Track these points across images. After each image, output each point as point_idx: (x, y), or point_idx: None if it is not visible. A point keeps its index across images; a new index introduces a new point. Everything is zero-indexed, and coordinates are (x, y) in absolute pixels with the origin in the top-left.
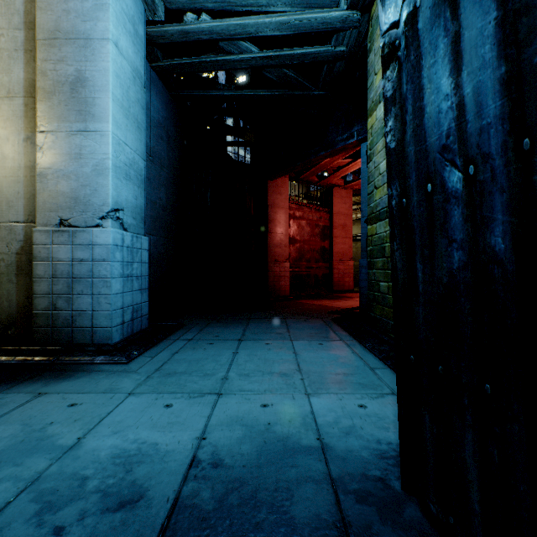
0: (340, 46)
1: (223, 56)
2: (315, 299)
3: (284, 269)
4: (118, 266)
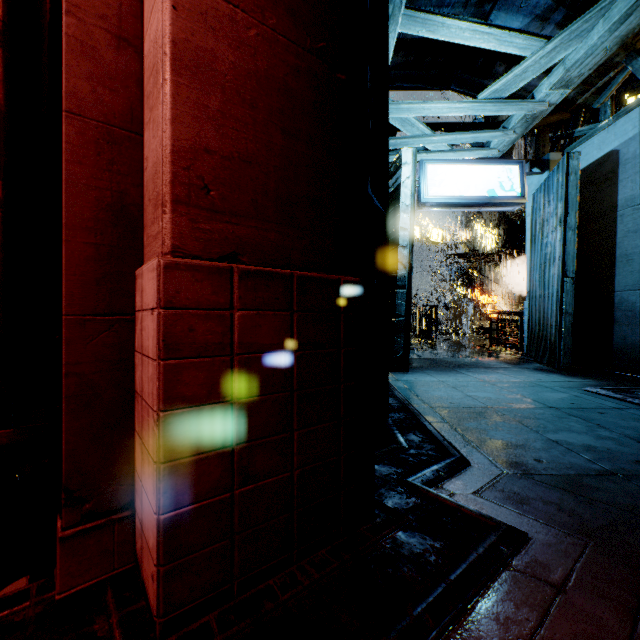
0: None
1: None
2: None
3: None
4: None
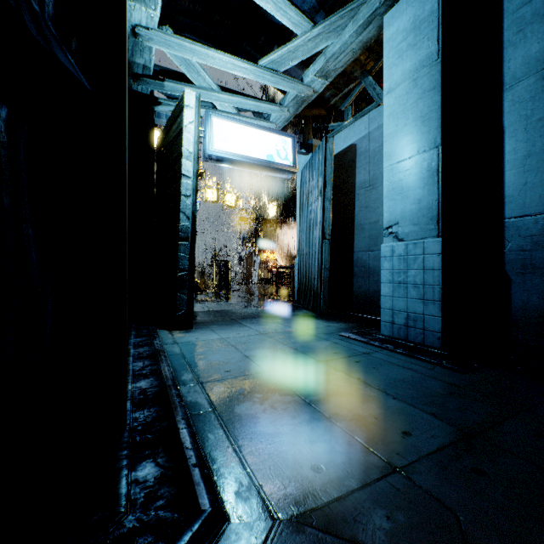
0: None
1: None
2: None
3: None
4: (387, 273)
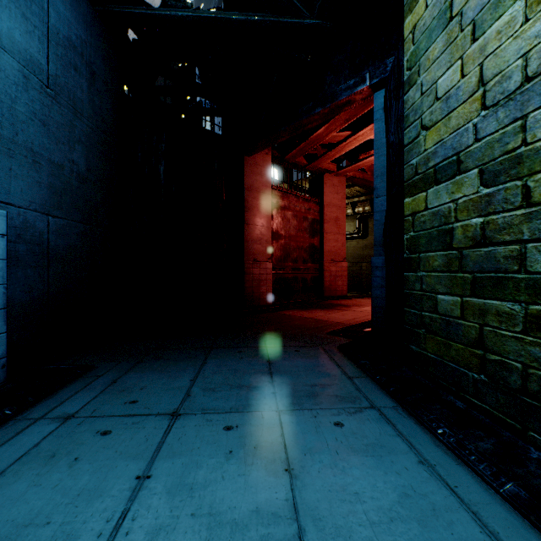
0: None
1: None
2: (304, 308)
3: (265, 271)
4: None
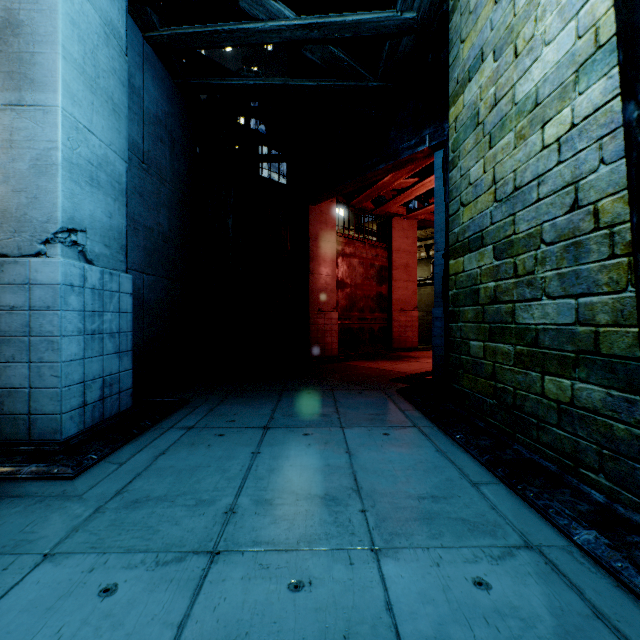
0: (408, 11)
1: (246, 23)
2: (370, 360)
3: (330, 321)
4: (74, 317)
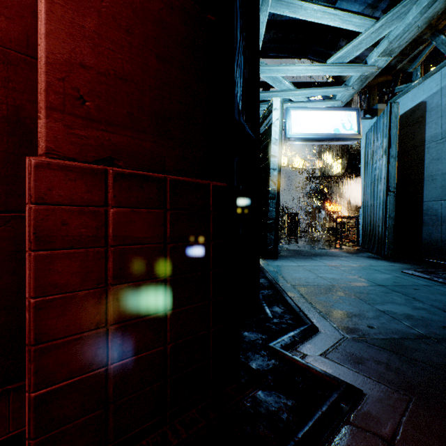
0: None
1: None
2: None
3: None
4: None
